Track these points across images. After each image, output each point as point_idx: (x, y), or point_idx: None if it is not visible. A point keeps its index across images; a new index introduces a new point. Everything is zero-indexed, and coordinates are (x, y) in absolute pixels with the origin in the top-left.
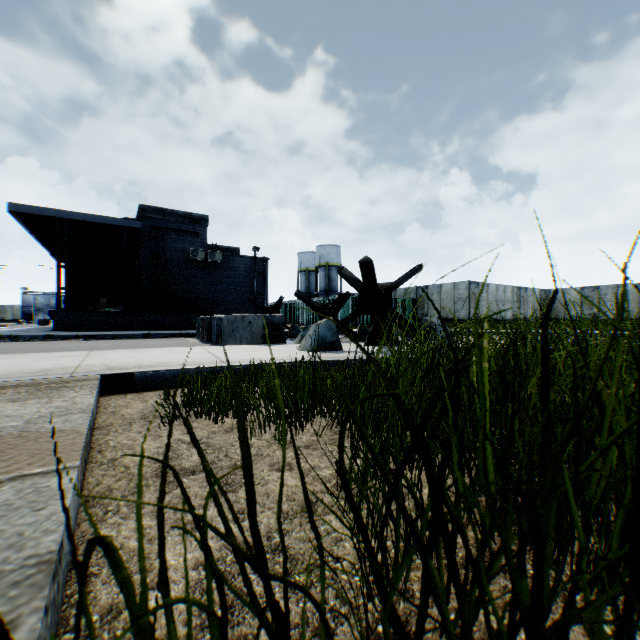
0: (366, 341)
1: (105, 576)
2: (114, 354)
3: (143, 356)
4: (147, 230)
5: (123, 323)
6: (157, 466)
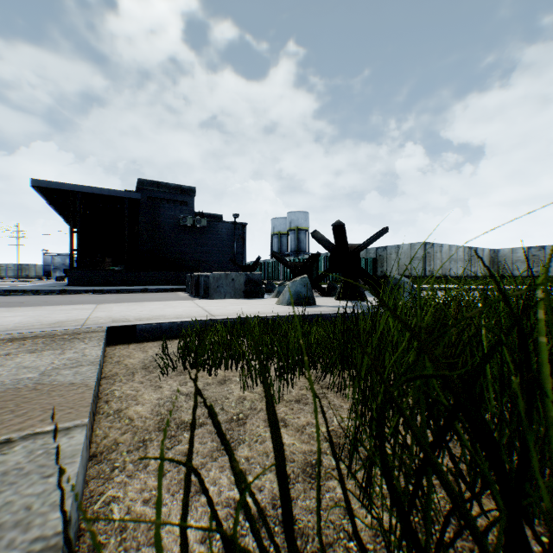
0: (336, 296)
1: (112, 547)
2: (118, 307)
3: (142, 309)
4: (144, 200)
5: (124, 279)
6: (159, 418)
